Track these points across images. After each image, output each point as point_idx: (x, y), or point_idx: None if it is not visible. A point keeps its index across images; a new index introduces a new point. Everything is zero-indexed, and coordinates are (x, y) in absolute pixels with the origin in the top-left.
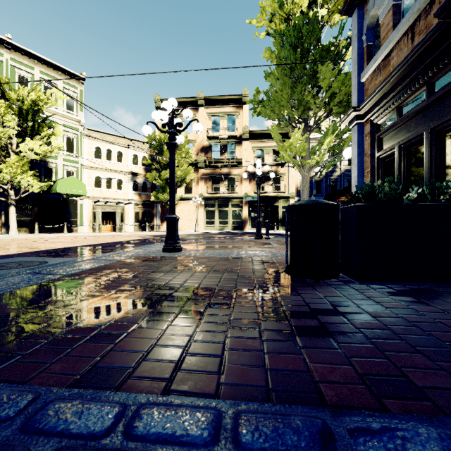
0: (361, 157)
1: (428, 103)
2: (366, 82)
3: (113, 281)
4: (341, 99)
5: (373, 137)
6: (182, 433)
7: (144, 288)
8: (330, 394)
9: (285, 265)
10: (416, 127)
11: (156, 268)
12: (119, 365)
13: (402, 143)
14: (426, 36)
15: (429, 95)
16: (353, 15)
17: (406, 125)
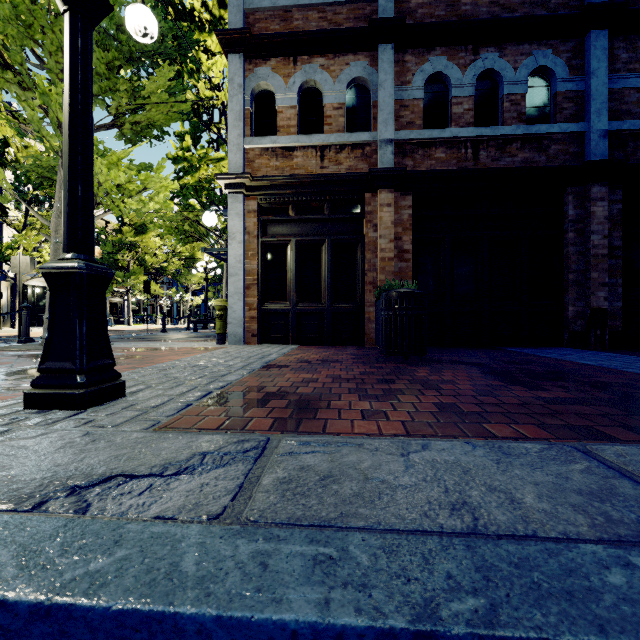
0: (244, 234)
1: (329, 218)
2: (251, 152)
3: (520, 405)
4: (142, 120)
5: (258, 217)
6: (637, 370)
7: (521, 388)
8: (575, 365)
9: (399, 350)
10: (312, 231)
11: (382, 396)
12: (637, 380)
13: (300, 239)
14: (351, 174)
15: (331, 213)
16: (234, 55)
17: (301, 224)
